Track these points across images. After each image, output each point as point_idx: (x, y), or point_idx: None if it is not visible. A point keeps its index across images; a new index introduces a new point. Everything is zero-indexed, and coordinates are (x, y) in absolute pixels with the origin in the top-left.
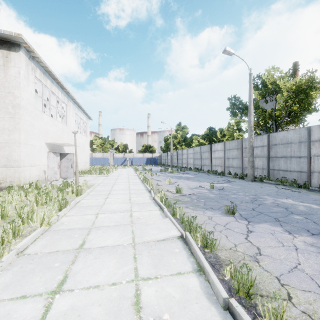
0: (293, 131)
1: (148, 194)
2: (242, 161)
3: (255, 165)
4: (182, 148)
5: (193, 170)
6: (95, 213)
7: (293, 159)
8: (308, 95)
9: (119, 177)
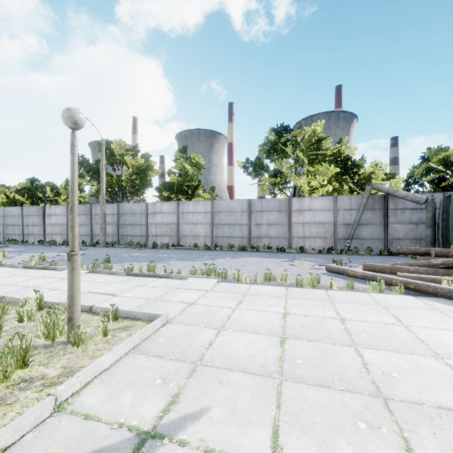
0: (137, 204)
1: (1, 267)
2: (91, 228)
3: (106, 232)
4: None
5: (11, 242)
6: None
7: (137, 226)
8: (147, 175)
9: None
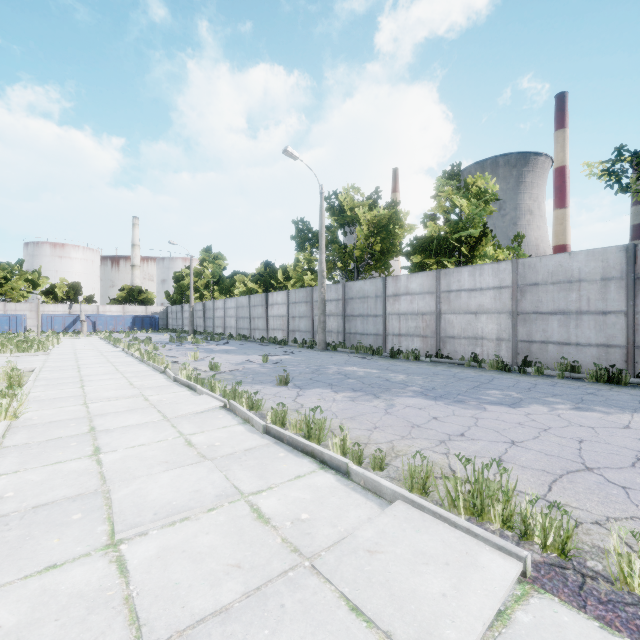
0: (370, 282)
1: (161, 376)
2: (312, 321)
3: (329, 327)
4: (214, 297)
5: (237, 338)
6: (81, 404)
7: (370, 318)
8: (390, 234)
9: (81, 356)
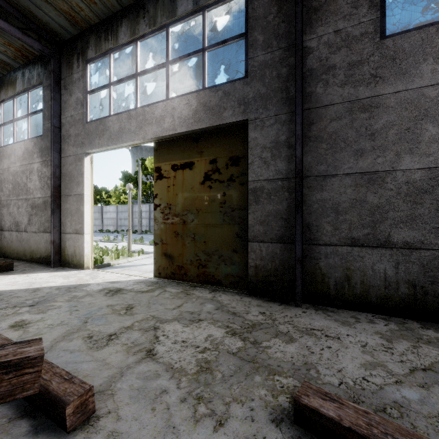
0: None
1: None
2: (132, 221)
3: (142, 223)
4: None
5: None
6: None
7: None
8: None
9: None
